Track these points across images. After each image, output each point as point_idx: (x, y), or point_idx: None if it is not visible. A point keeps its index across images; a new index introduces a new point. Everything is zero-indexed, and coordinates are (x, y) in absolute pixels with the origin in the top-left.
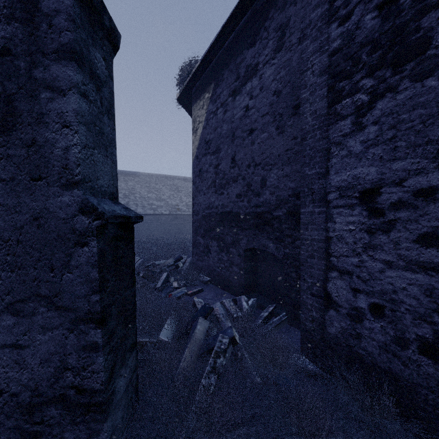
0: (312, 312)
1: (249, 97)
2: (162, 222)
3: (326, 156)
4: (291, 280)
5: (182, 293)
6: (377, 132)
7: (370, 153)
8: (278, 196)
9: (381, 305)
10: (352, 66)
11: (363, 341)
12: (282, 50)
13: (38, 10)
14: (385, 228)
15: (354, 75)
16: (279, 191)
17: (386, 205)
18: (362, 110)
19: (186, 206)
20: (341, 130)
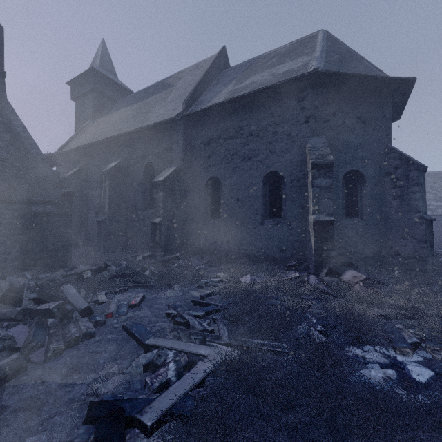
0: None
1: None
2: None
3: None
4: None
5: None
6: None
7: None
8: None
9: None
10: None
11: None
12: None
13: (409, 177)
14: None
15: None
16: None
17: None
18: None
19: None
20: None
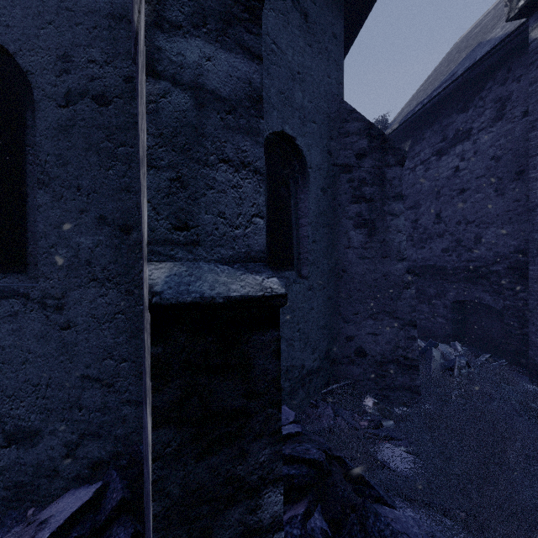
0: None
1: (459, 159)
2: None
3: None
4: (513, 329)
5: None
6: None
7: None
8: (496, 252)
9: None
10: None
11: None
12: (502, 120)
13: (385, 179)
14: None
15: None
16: (498, 247)
17: None
18: None
19: None
20: None
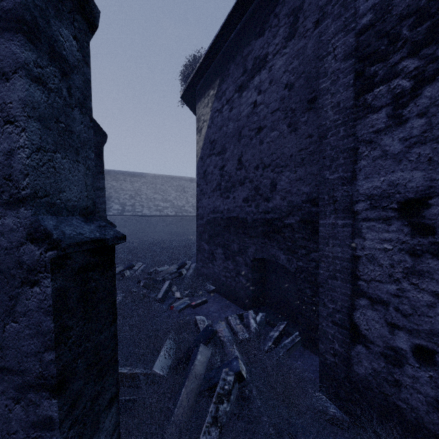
0: (334, 344)
1: (257, 92)
2: (168, 223)
3: (352, 157)
4: (306, 297)
5: (184, 304)
6: (424, 127)
7: (413, 154)
8: (290, 202)
9: (430, 349)
10: (388, 45)
11: (403, 392)
12: (295, 37)
13: None
14: (436, 251)
15: (390, 56)
16: (291, 195)
17: (438, 221)
18: (402, 100)
19: (192, 207)
20: (372, 125)
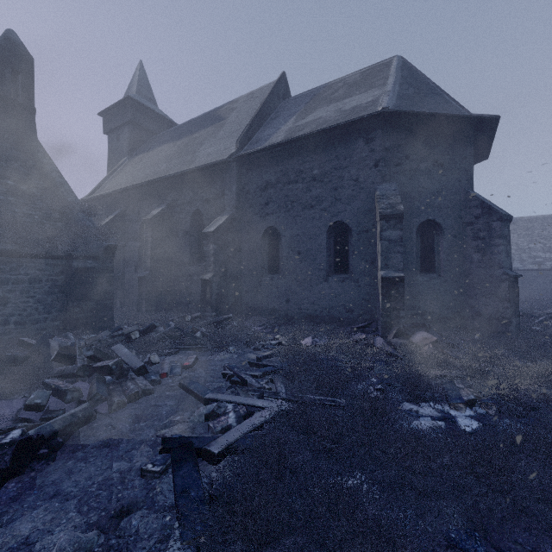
0: None
1: None
2: None
3: None
4: None
5: None
6: None
7: None
8: None
9: None
10: None
11: None
12: None
13: (491, 228)
14: None
15: None
16: None
17: None
18: None
19: None
20: None
